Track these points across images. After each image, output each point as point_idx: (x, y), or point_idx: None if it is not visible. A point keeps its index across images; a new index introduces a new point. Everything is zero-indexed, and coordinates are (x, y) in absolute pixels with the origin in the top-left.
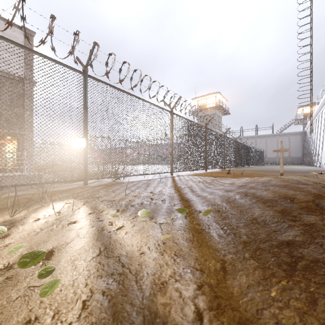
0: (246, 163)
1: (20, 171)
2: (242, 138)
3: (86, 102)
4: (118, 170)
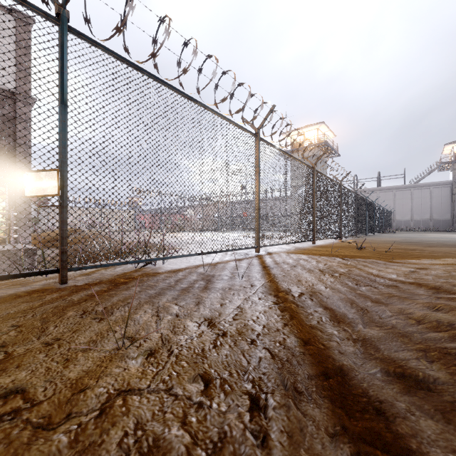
0: (369, 229)
1: (6, 243)
2: (358, 192)
3: (64, 90)
4: (146, 246)
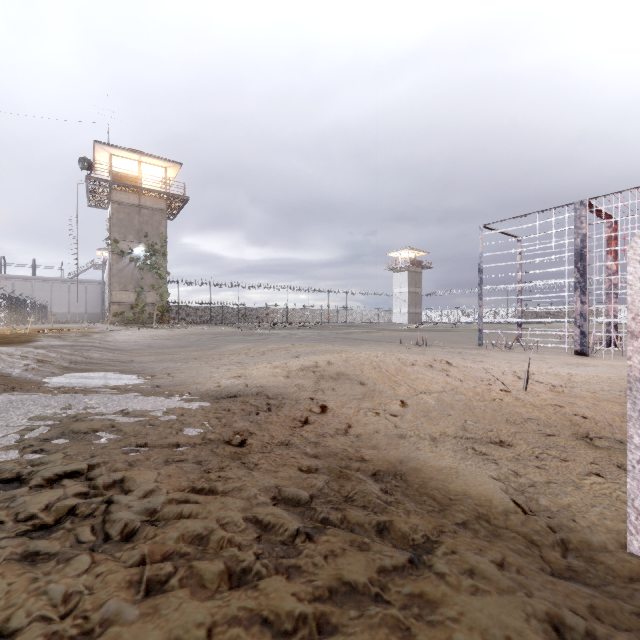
0: (21, 321)
1: None
2: (7, 277)
3: None
4: None
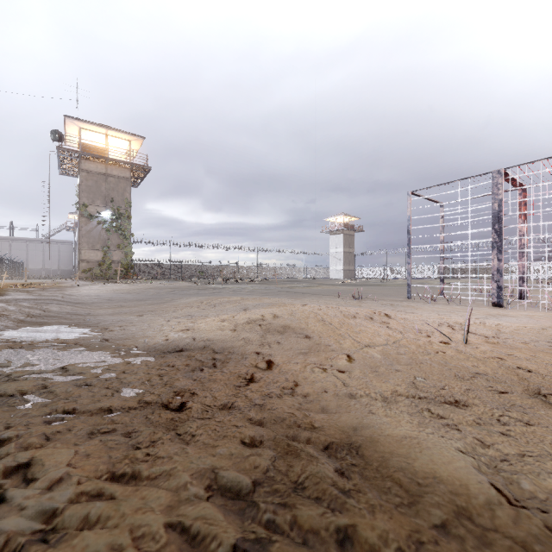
0: None
1: None
2: None
3: None
4: None
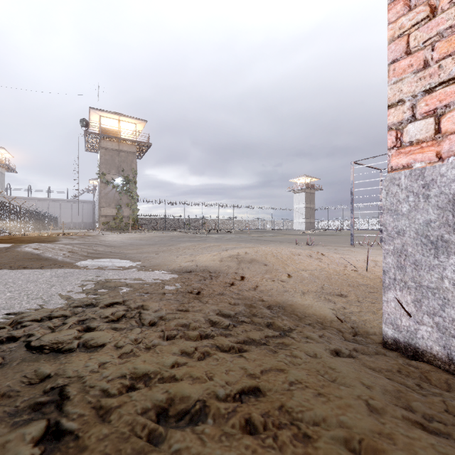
0: (42, 228)
1: None
2: (32, 199)
3: None
4: None
